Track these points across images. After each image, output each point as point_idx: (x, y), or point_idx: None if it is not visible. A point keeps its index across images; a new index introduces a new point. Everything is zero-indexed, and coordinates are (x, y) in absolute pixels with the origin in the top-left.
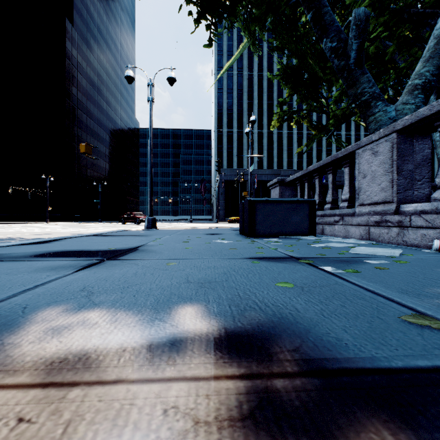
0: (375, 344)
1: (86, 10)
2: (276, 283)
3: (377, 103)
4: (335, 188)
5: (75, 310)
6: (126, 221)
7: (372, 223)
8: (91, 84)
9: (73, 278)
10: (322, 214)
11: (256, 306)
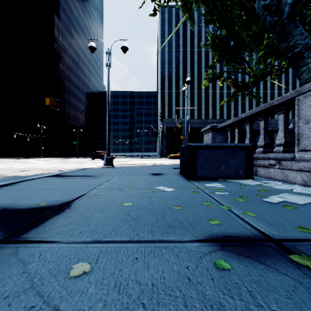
0: None
1: (68, 8)
2: None
3: (310, 53)
4: (266, 133)
5: None
6: (94, 157)
7: None
8: (72, 61)
9: None
10: (254, 156)
11: None
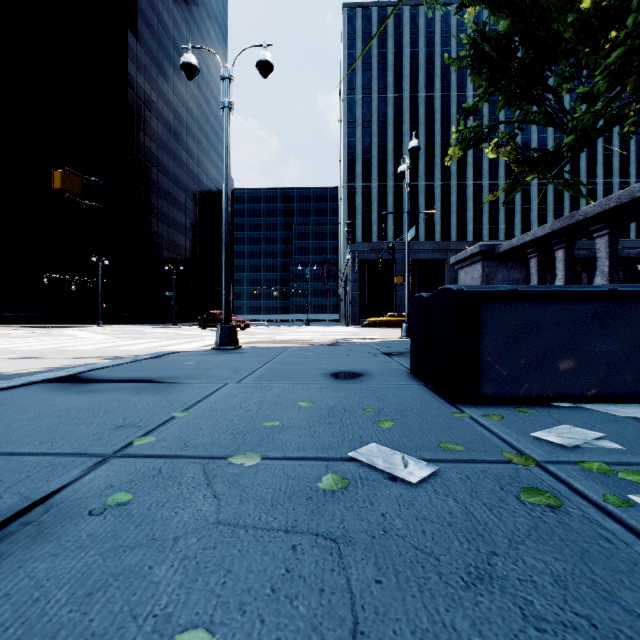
0: None
1: (157, 18)
2: None
3: None
4: None
5: None
6: (206, 325)
7: None
8: (165, 125)
9: None
10: None
11: None
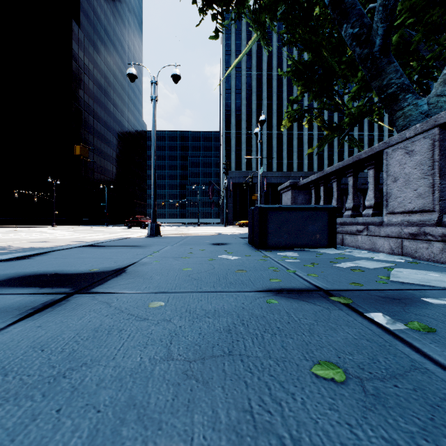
0: None
1: (93, 12)
2: (313, 366)
3: (406, 96)
4: (356, 193)
5: None
6: (131, 225)
7: (407, 235)
8: (98, 87)
9: None
10: (341, 221)
11: None
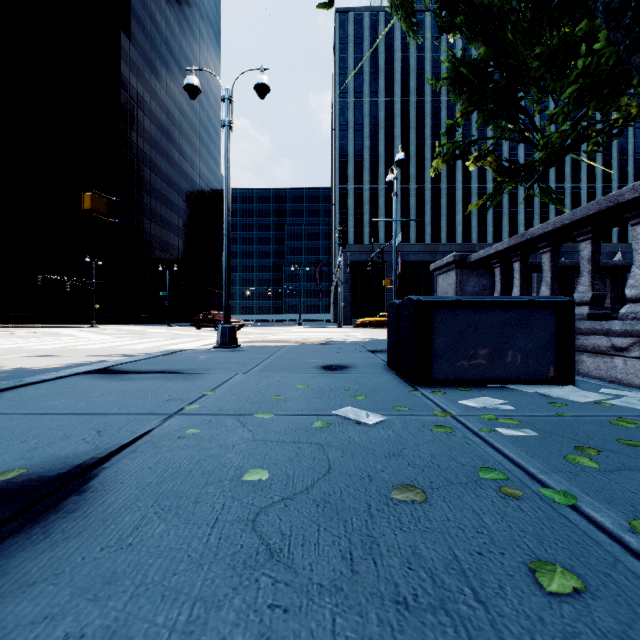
0: None
1: (150, 19)
2: None
3: None
4: (597, 272)
5: None
6: (201, 325)
7: None
8: (157, 126)
9: None
10: None
11: None
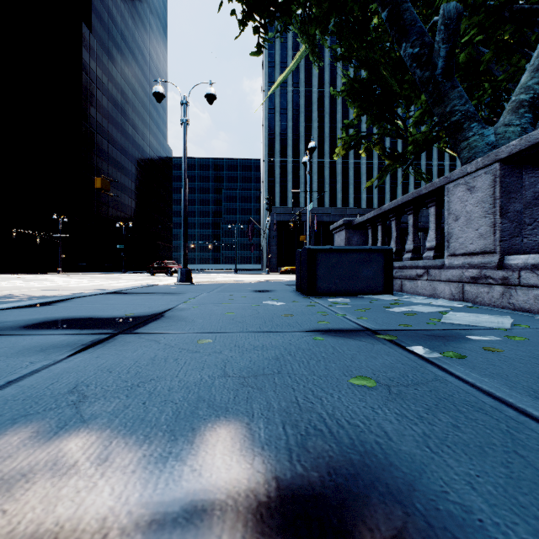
0: (529, 521)
1: (107, 13)
2: (350, 379)
3: (471, 125)
4: (417, 233)
5: (49, 434)
6: (155, 272)
7: (468, 279)
8: (114, 104)
9: (64, 368)
10: (400, 265)
11: (324, 426)
